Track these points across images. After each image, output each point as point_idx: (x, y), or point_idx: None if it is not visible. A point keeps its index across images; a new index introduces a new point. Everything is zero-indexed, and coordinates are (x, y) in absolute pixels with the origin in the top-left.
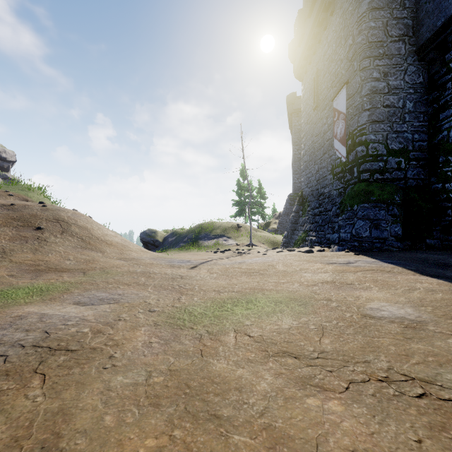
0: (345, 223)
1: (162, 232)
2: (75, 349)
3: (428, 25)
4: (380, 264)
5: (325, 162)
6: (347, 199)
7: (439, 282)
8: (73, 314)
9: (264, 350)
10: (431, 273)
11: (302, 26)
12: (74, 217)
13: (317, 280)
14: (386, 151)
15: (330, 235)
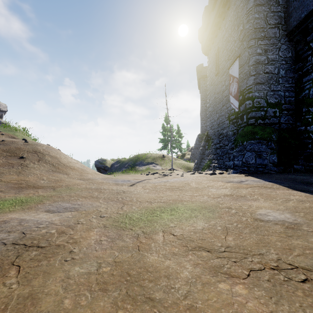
0: (238, 154)
1: (110, 161)
2: (44, 246)
3: (295, 17)
4: (263, 182)
5: (224, 111)
6: (239, 137)
7: (306, 195)
8: (44, 219)
9: (185, 246)
10: (299, 189)
11: (208, 17)
12: (47, 150)
13: (220, 193)
14: (266, 104)
15: (227, 162)
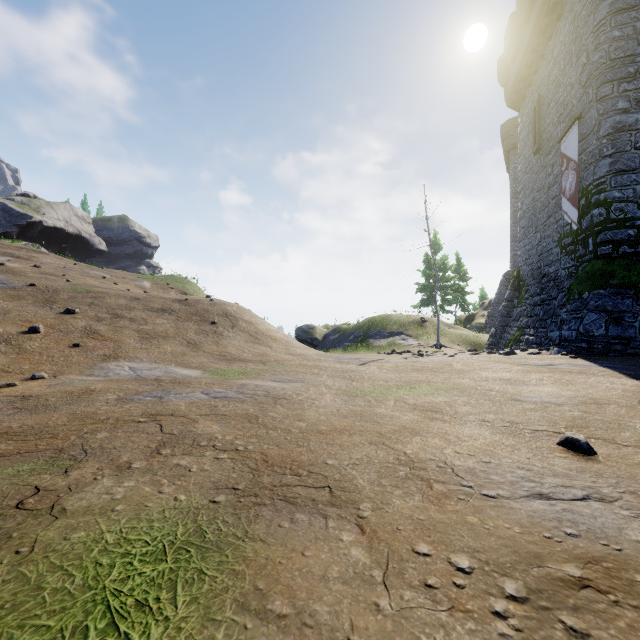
0: (570, 317)
1: (322, 328)
2: (290, 399)
3: None
4: (590, 367)
5: (550, 228)
6: (575, 283)
7: (638, 384)
8: (275, 386)
9: (414, 408)
10: None
11: (516, 36)
12: (239, 312)
13: (492, 377)
14: None
15: (552, 333)
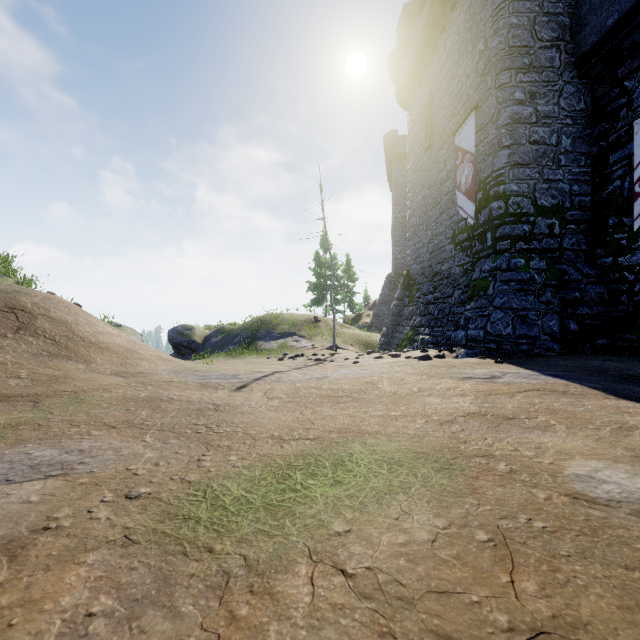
0: (476, 315)
1: (203, 329)
2: None
3: (593, 25)
4: (542, 379)
5: (443, 225)
6: (478, 279)
7: None
8: None
9: (386, 632)
10: (629, 394)
11: (409, 28)
12: (45, 305)
13: (453, 410)
14: (534, 209)
15: (451, 333)
